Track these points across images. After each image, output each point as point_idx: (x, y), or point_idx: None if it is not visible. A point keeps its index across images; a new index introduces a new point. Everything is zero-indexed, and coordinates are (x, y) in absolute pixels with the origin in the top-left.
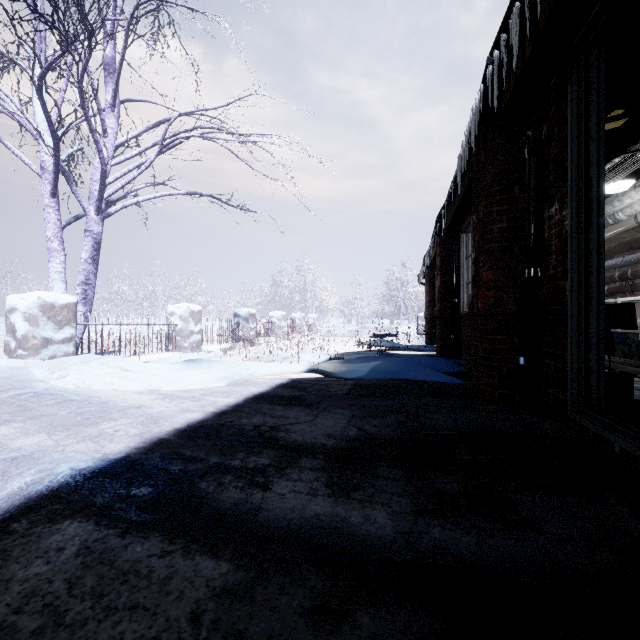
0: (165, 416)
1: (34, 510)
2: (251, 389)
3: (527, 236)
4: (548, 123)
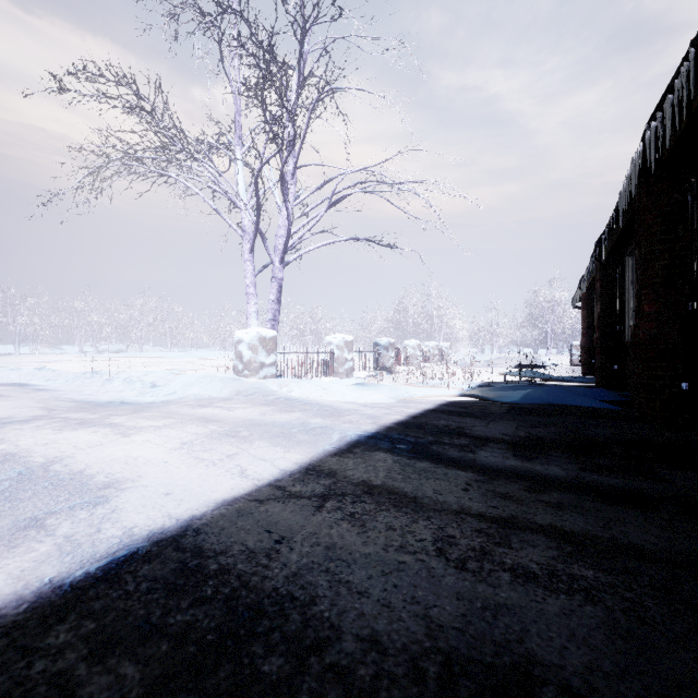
0: (378, 416)
1: (357, 447)
2: (421, 405)
3: (690, 273)
4: None
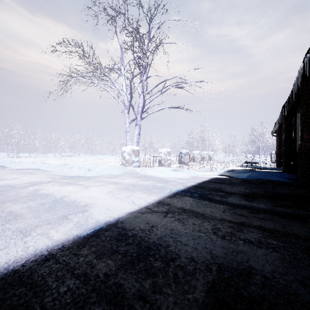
0: (184, 183)
1: (177, 194)
2: (202, 179)
3: None
4: None
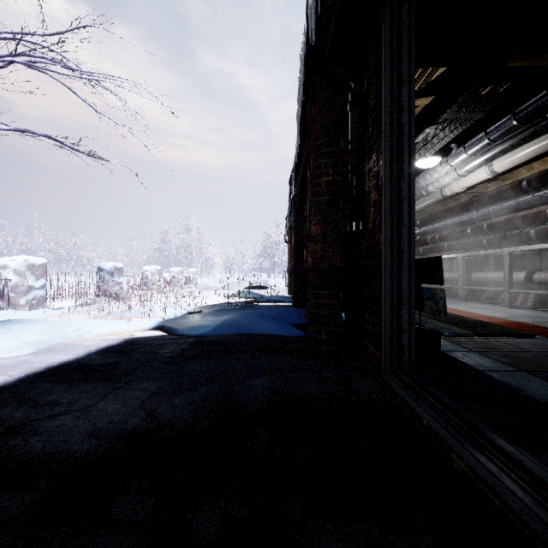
0: None
1: None
2: (56, 358)
3: (350, 189)
4: (368, 75)
